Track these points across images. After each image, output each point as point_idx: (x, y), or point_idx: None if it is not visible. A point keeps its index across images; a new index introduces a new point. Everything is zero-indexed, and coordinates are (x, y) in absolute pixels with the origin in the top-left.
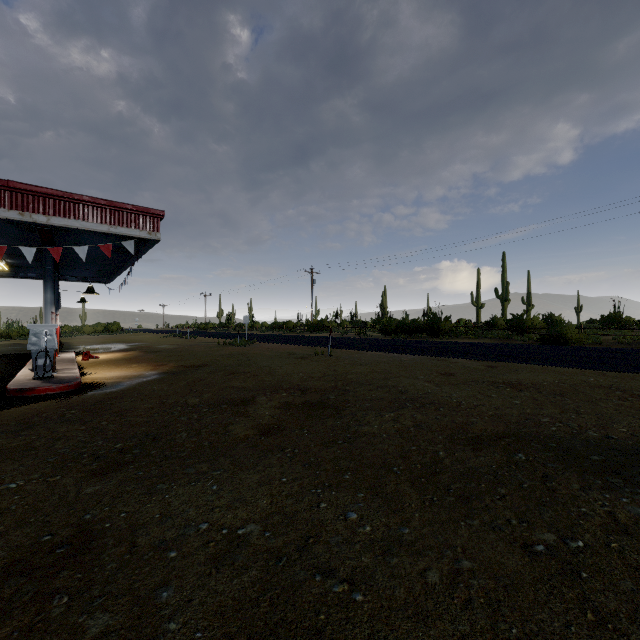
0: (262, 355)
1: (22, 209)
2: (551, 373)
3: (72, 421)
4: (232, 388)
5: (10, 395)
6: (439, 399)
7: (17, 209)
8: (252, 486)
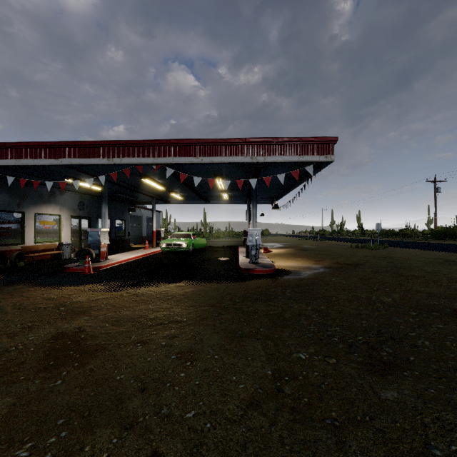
0: (411, 259)
1: (251, 155)
2: None
3: (295, 300)
4: (417, 292)
5: (242, 272)
6: None
7: (249, 155)
8: None
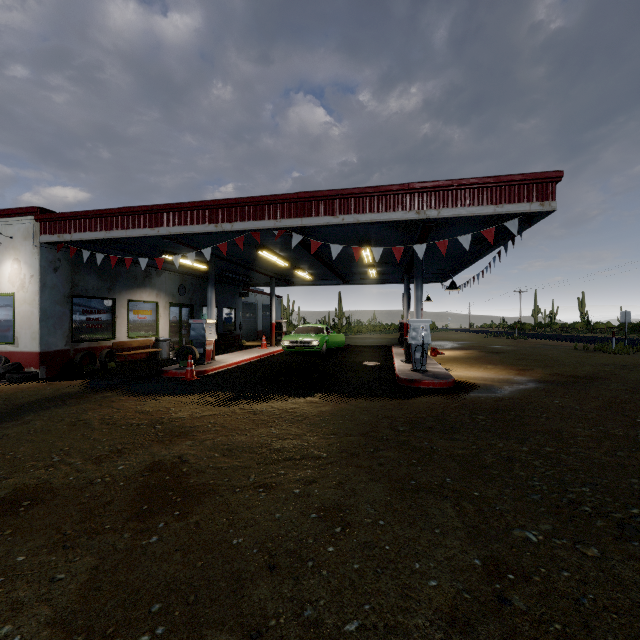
0: None
1: (418, 208)
2: None
3: (497, 433)
4: None
5: (401, 384)
6: None
7: (414, 209)
8: None
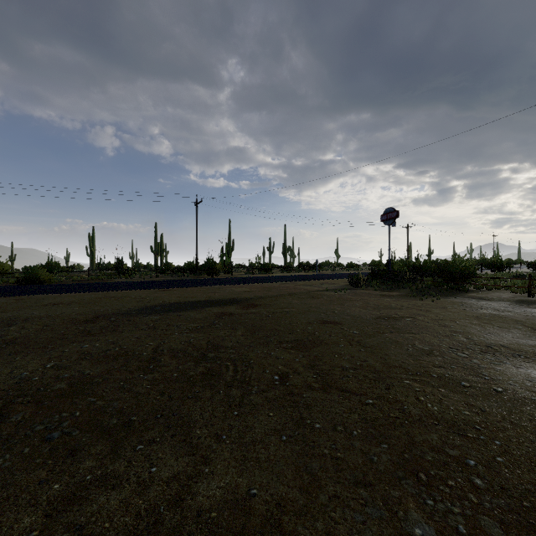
0: None
1: None
2: (68, 297)
3: None
4: None
5: None
6: (30, 316)
7: None
8: (6, 365)
